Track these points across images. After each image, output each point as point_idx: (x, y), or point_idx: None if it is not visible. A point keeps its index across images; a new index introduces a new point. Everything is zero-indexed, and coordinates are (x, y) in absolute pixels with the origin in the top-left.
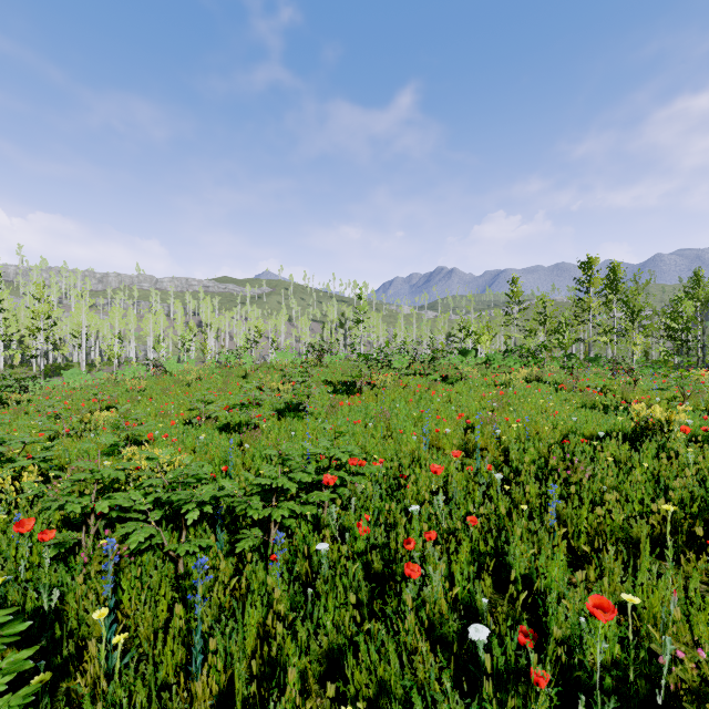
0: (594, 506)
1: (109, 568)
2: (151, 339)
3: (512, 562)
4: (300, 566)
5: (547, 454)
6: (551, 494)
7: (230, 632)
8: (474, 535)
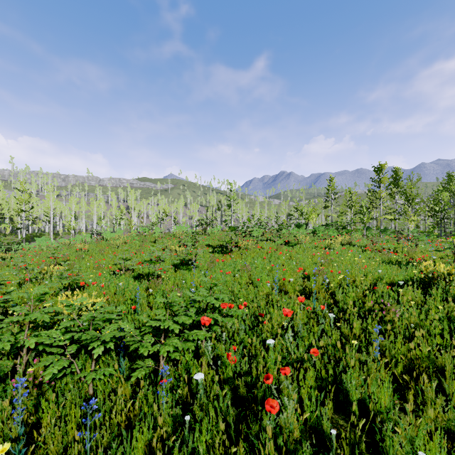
0: (404, 339)
1: (18, 403)
2: (95, 217)
3: (349, 389)
4: (183, 389)
5: (363, 297)
6: (370, 329)
7: (120, 454)
8: (317, 365)
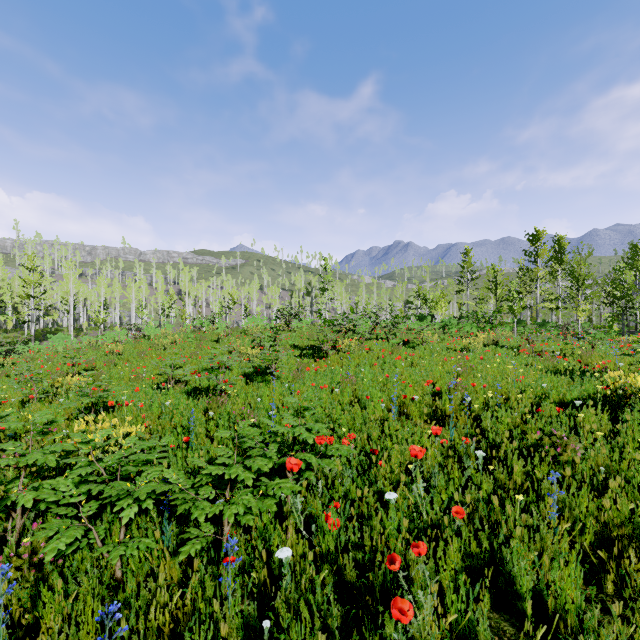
0: (591, 490)
1: None
2: (133, 306)
3: (515, 574)
4: (258, 570)
5: (522, 424)
6: (538, 474)
7: None
8: (464, 534)
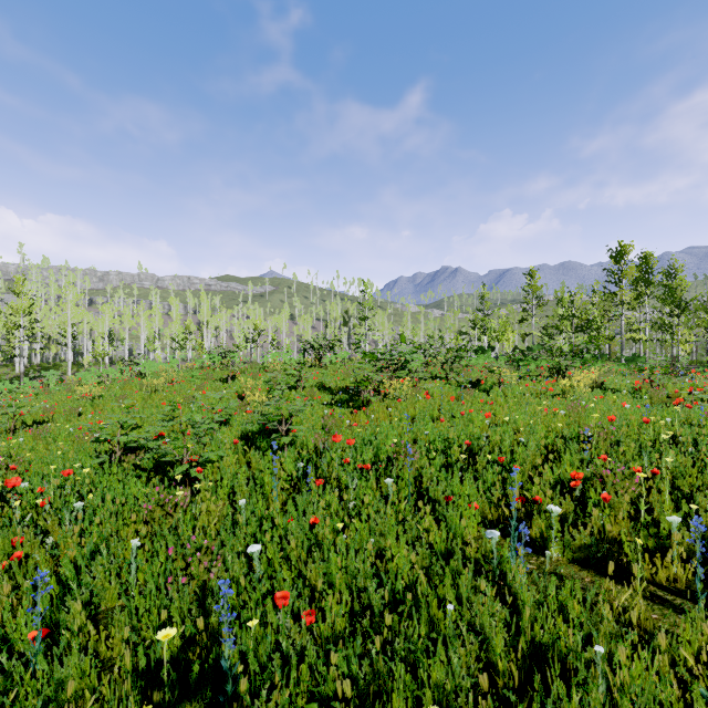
0: None
1: None
2: (142, 337)
3: None
4: None
5: None
6: None
7: None
8: None
